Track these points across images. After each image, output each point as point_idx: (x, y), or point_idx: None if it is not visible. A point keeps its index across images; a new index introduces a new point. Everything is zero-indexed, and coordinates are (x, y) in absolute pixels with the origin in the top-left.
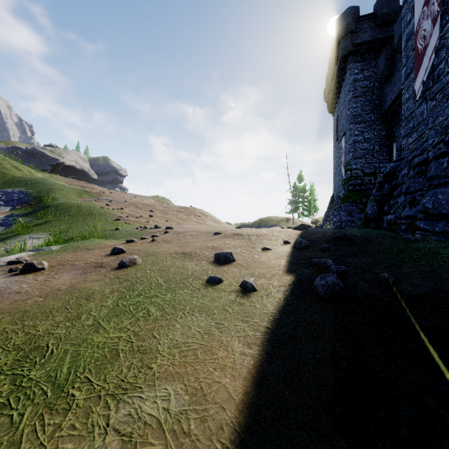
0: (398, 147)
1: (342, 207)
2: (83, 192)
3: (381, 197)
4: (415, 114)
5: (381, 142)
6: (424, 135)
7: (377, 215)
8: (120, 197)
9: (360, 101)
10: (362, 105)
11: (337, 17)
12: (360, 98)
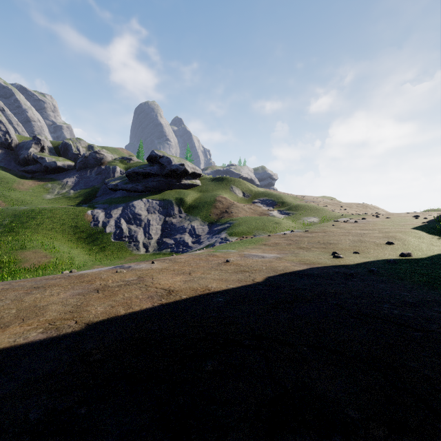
0: None
1: None
2: (294, 198)
3: None
4: None
5: None
6: None
7: None
8: (312, 199)
9: None
10: None
11: None
12: None
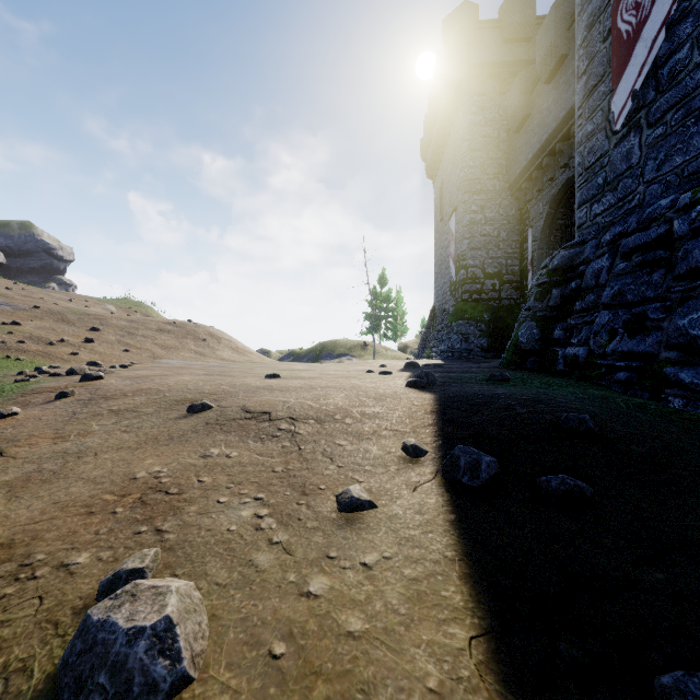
0: (536, 235)
1: (454, 327)
2: None
3: (545, 312)
4: (610, 159)
5: (509, 226)
6: (632, 196)
7: (539, 346)
8: (28, 298)
9: (480, 158)
10: (482, 165)
11: (446, 16)
12: (480, 153)
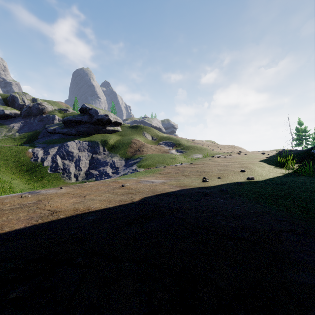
0: None
1: None
2: (187, 141)
3: None
4: None
5: None
6: None
7: None
8: (200, 142)
9: None
10: None
11: None
12: None
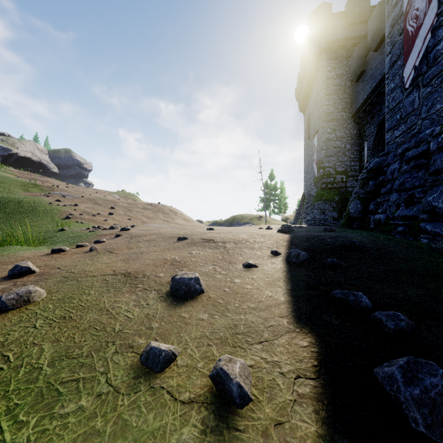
0: (370, 146)
1: (315, 205)
2: (31, 185)
3: (365, 195)
4: (403, 104)
5: (352, 141)
6: (415, 127)
7: (361, 214)
8: (77, 192)
9: (333, 99)
10: (334, 103)
11: (311, 13)
12: (333, 96)
